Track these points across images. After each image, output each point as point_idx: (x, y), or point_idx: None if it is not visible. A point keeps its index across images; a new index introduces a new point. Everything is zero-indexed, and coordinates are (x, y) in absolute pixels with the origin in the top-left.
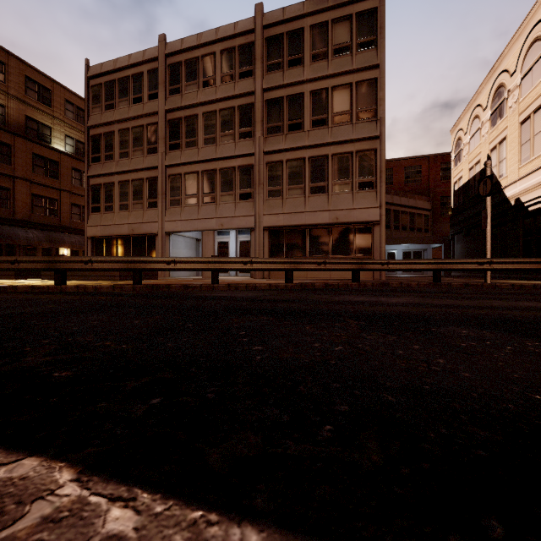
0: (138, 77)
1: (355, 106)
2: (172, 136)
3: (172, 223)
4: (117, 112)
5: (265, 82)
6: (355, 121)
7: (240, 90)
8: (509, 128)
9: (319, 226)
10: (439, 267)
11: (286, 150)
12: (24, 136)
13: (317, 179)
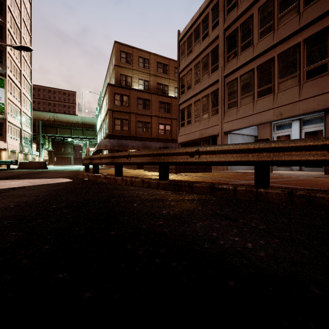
0: (205, 19)
1: None
2: (229, 48)
3: (229, 123)
4: (193, 53)
5: None
6: None
7: None
8: None
9: None
10: None
11: None
12: (155, 93)
13: None
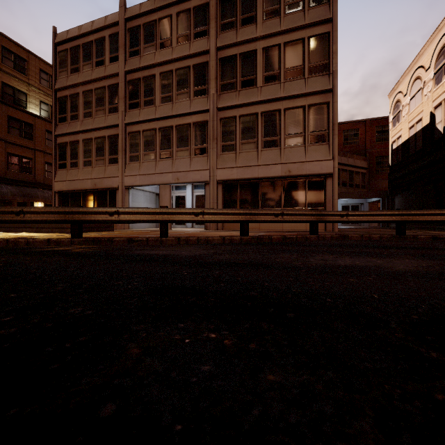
0: (100, 41)
1: (307, 61)
2: (132, 96)
3: (131, 178)
4: (81, 74)
5: (219, 41)
6: (307, 75)
7: (195, 50)
8: None
9: (272, 179)
10: (404, 219)
11: (240, 106)
12: None
13: (269, 133)
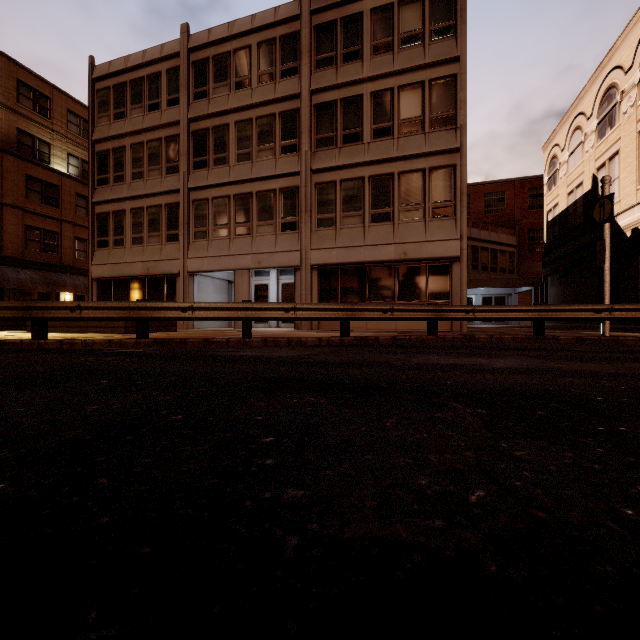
0: (154, 78)
1: (428, 111)
2: (197, 151)
3: (197, 261)
4: (128, 122)
5: (314, 82)
6: (428, 129)
7: (282, 93)
8: (623, 139)
9: (383, 263)
10: (542, 316)
11: (341, 168)
12: (15, 153)
13: (379, 204)
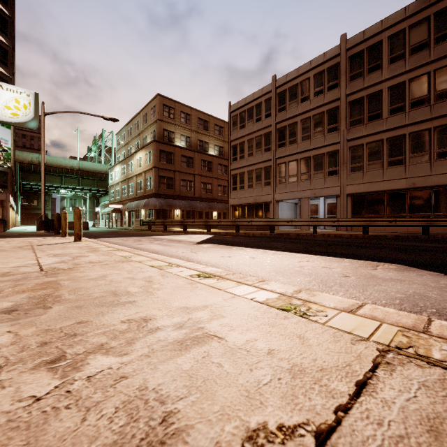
0: (258, 105)
1: (433, 90)
2: (280, 138)
3: (280, 194)
4: (246, 129)
5: (348, 89)
6: (433, 102)
7: (328, 99)
8: None
9: (397, 190)
10: None
11: (366, 136)
12: (198, 151)
13: (394, 154)
